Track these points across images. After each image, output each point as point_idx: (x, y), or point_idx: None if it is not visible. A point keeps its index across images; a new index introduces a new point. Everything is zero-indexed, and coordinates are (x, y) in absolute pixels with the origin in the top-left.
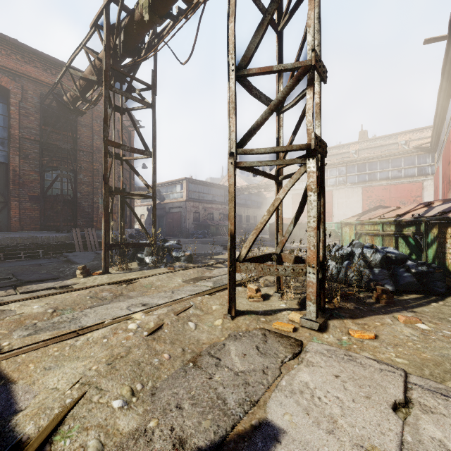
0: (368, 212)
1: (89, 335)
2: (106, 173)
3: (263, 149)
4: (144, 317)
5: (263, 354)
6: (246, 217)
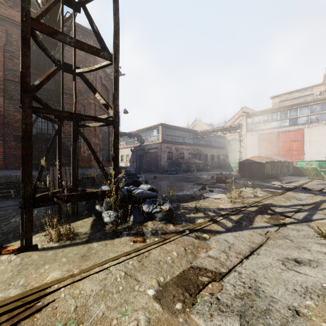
0: None
1: None
2: (27, 75)
3: None
4: None
5: None
6: (211, 156)
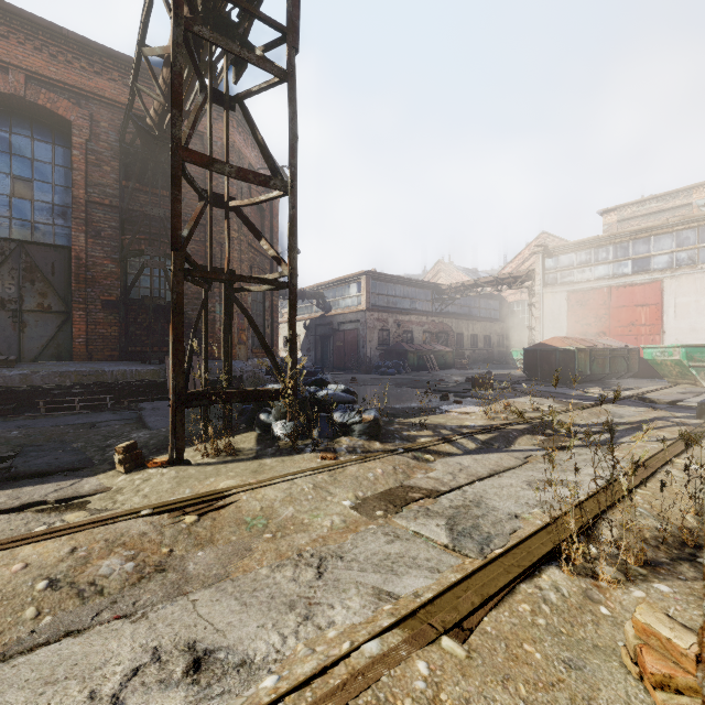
0: None
1: None
2: (178, 226)
3: None
4: None
5: None
6: (471, 337)
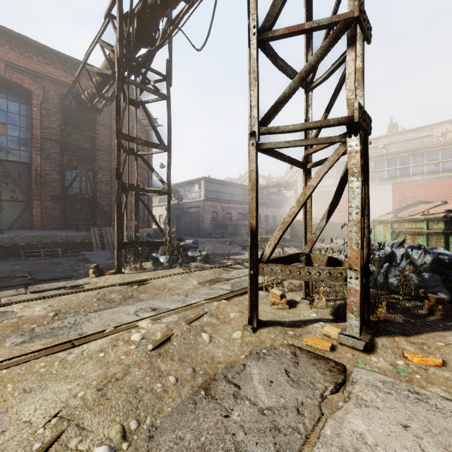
0: (406, 208)
1: (85, 347)
2: (119, 168)
3: (292, 125)
4: (151, 325)
5: (295, 383)
6: (266, 217)
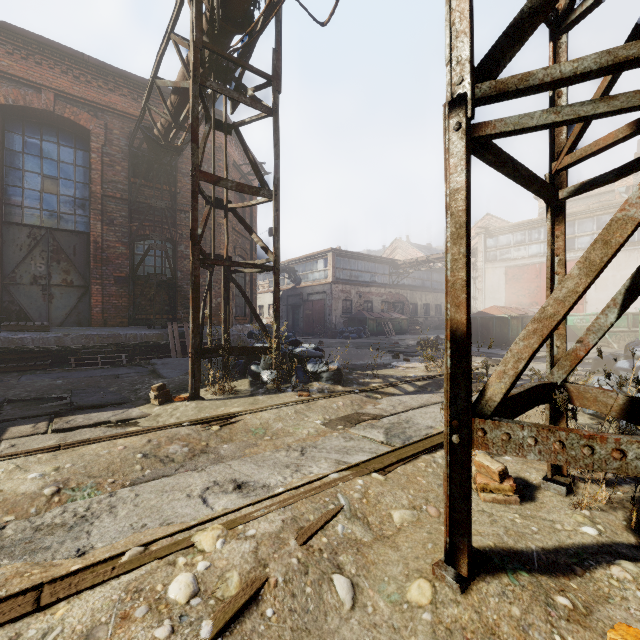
0: None
1: (59, 615)
2: (196, 227)
3: (571, 62)
4: (221, 546)
5: None
6: (424, 306)
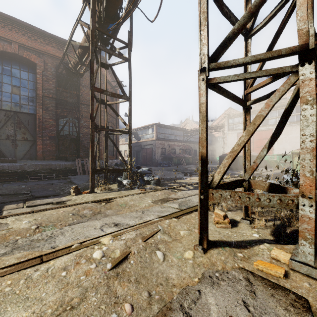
0: None
1: (51, 264)
2: (92, 113)
3: (242, 58)
4: (112, 242)
5: None
6: None
